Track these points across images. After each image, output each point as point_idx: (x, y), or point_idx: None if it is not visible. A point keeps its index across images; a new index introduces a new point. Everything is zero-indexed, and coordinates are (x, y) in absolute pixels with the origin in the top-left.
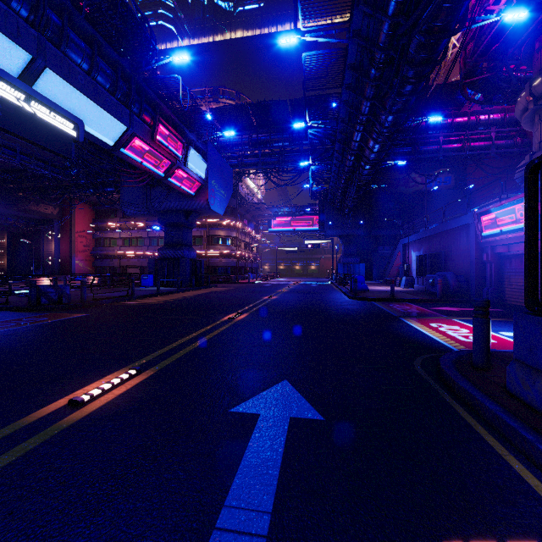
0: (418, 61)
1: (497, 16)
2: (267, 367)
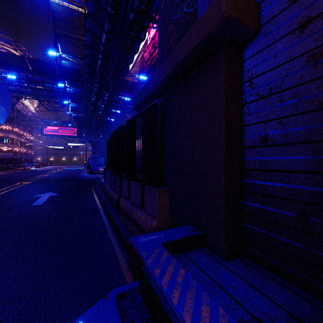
0: (111, 84)
1: (138, 76)
2: (43, 191)
